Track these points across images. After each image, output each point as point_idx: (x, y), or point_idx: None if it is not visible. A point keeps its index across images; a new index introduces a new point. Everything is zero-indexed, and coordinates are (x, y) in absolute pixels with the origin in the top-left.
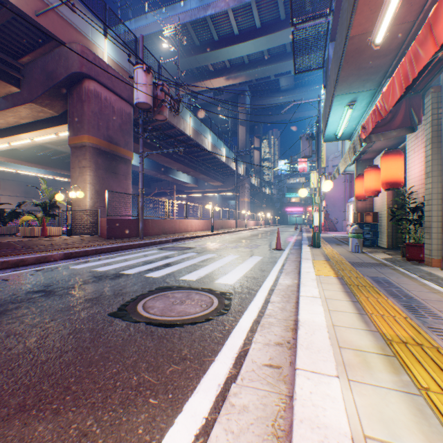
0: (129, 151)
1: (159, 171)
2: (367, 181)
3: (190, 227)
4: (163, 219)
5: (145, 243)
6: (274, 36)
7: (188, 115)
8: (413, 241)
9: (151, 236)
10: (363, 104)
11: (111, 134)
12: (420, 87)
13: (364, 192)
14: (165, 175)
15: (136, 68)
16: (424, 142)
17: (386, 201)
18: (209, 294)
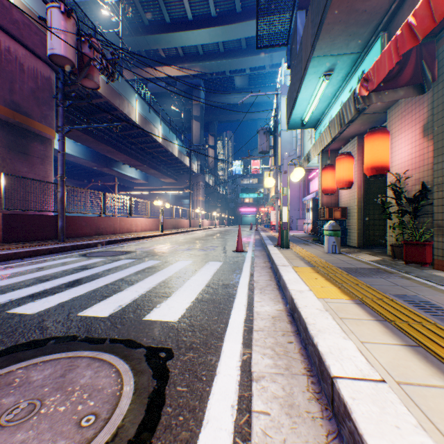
0: (48, 127)
1: (101, 162)
2: (340, 170)
3: (134, 226)
4: (98, 217)
5: (61, 248)
6: (230, 28)
7: (134, 98)
8: (411, 238)
9: (80, 237)
10: (340, 76)
11: (17, 100)
12: (439, 27)
13: (336, 183)
14: (109, 168)
15: (49, 6)
16: (434, 108)
17: (357, 194)
18: (119, 362)
